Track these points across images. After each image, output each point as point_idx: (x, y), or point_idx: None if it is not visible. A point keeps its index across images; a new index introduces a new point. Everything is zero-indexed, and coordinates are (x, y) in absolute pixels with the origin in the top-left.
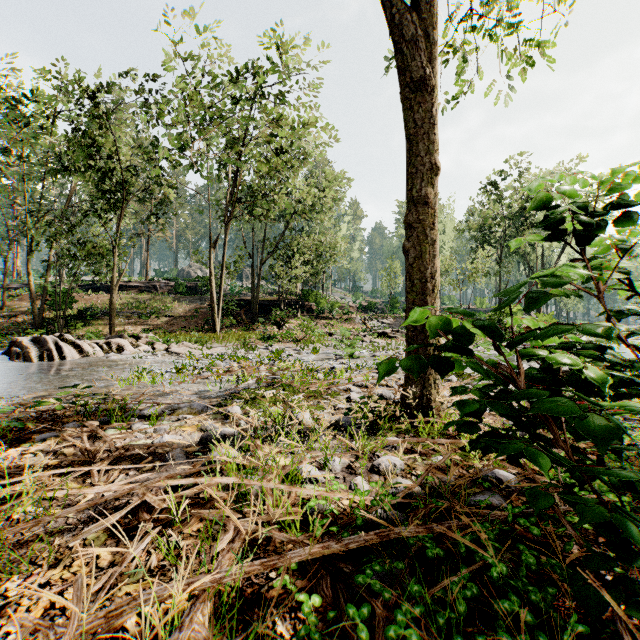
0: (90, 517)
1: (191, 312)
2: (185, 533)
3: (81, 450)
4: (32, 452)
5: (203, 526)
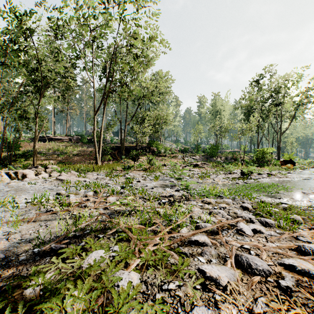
0: None
1: (87, 152)
2: None
3: None
4: None
5: None
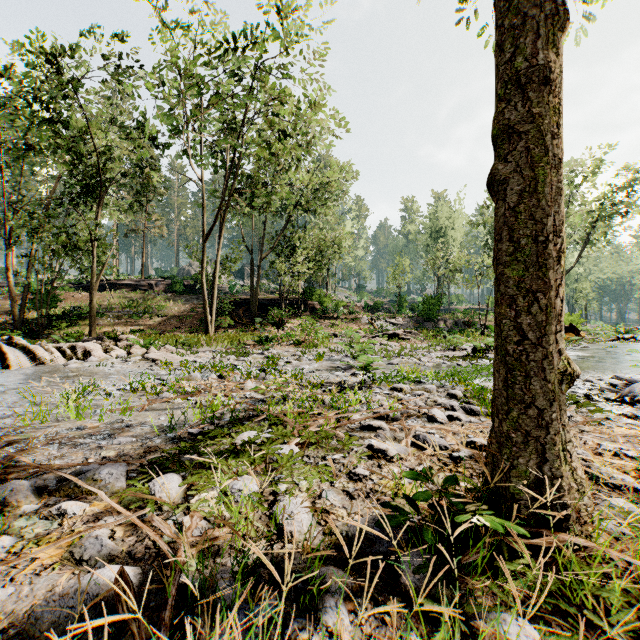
0: None
1: (186, 311)
2: None
3: None
4: None
5: None
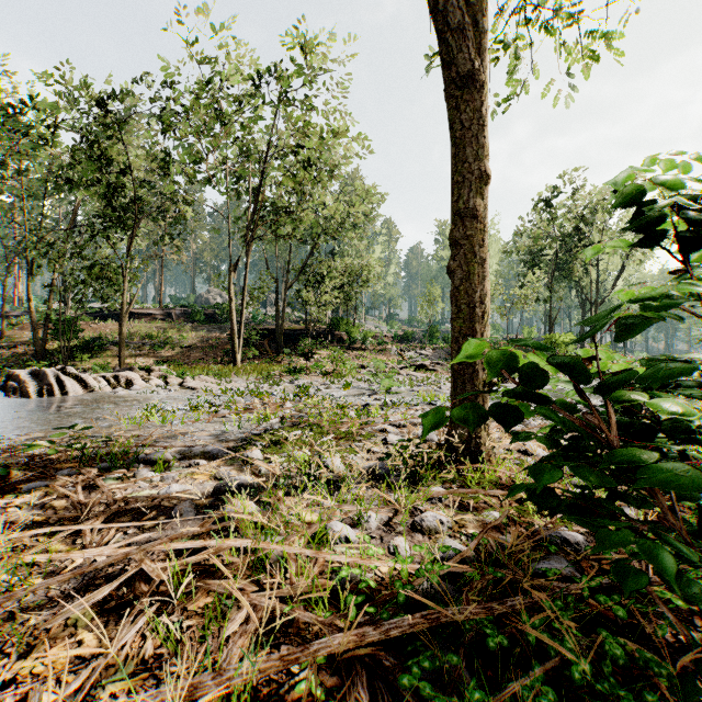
0: (76, 588)
1: (209, 342)
2: (189, 610)
3: (73, 503)
4: (17, 505)
5: (212, 601)
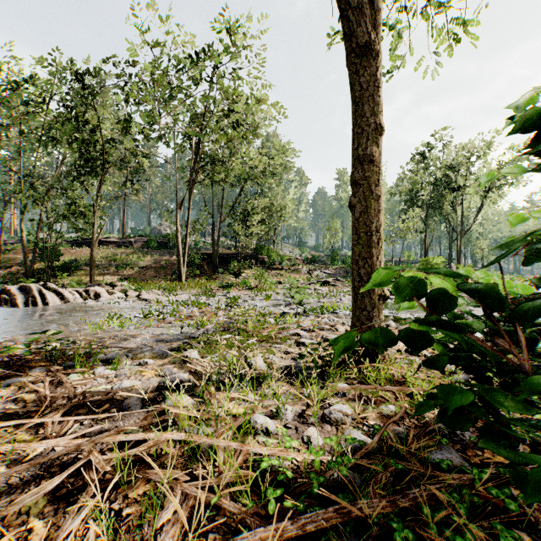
0: (34, 476)
1: (161, 264)
2: (130, 497)
3: (40, 398)
4: None
5: (150, 488)
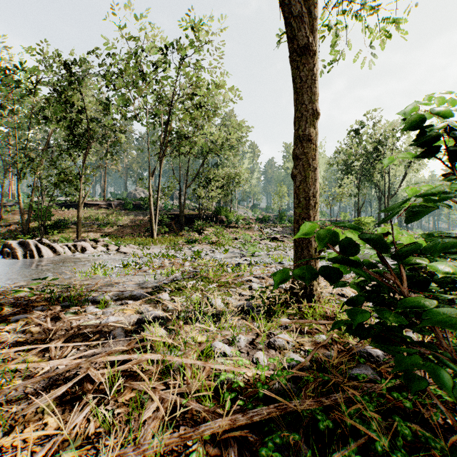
0: (44, 387)
1: (136, 223)
2: (119, 402)
3: (44, 329)
4: (7, 330)
5: (134, 395)
